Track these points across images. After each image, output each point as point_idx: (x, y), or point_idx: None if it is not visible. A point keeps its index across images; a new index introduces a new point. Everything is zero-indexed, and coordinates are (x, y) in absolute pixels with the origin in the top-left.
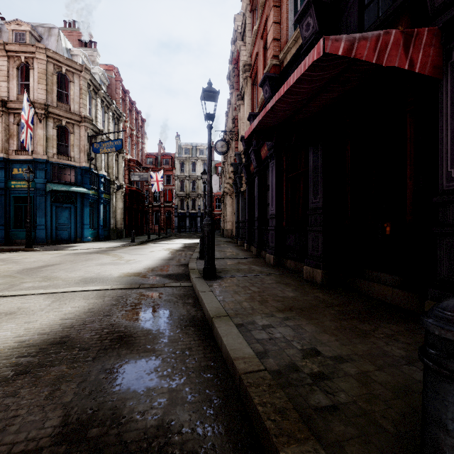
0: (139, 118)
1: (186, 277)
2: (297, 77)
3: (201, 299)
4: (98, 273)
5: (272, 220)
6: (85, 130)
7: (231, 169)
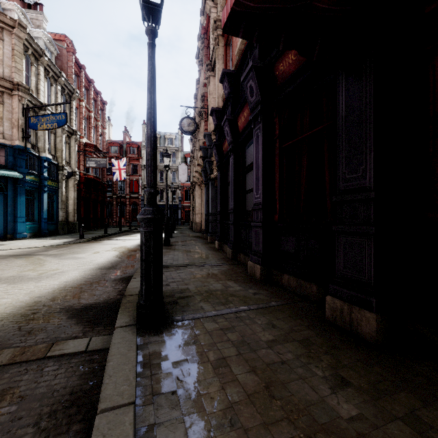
0: (98, 99)
1: (115, 312)
2: None
3: None
4: None
5: (258, 213)
6: (19, 101)
7: (200, 153)
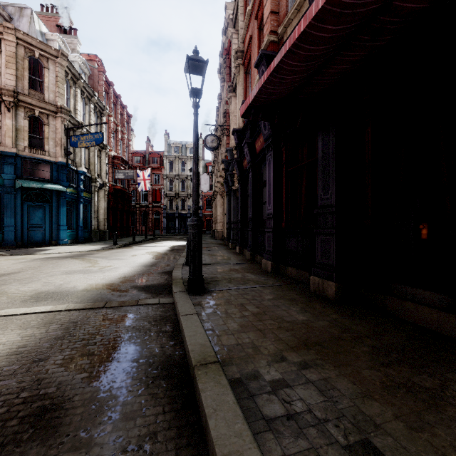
0: (125, 113)
1: (167, 289)
2: (324, 0)
3: (181, 326)
4: (59, 285)
5: (269, 221)
6: (61, 122)
7: (222, 166)
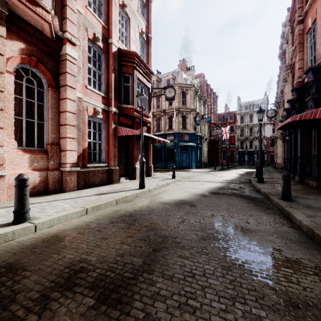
0: (214, 96)
1: (249, 182)
2: (287, 122)
3: (256, 186)
4: (213, 179)
5: (298, 159)
6: (192, 115)
7: (279, 124)
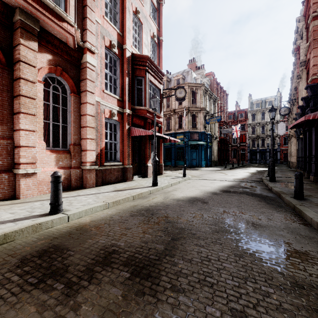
0: (224, 94)
1: (261, 181)
2: (300, 121)
3: (268, 185)
4: (224, 177)
5: (313, 158)
6: (202, 114)
7: (293, 122)
